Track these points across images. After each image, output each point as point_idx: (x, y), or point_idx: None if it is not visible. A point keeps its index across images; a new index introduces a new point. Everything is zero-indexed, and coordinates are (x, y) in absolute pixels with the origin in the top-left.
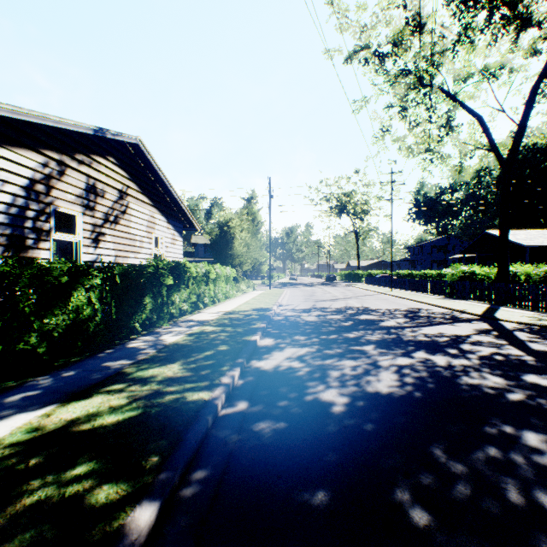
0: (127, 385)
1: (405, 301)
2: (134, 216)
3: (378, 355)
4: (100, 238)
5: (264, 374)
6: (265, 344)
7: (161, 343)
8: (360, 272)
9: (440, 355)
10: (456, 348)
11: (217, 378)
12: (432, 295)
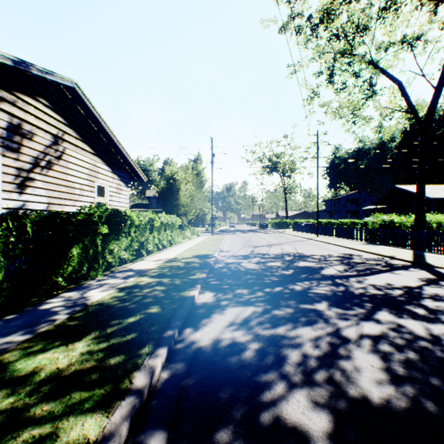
0: None
1: (333, 246)
2: (72, 163)
3: (336, 317)
4: (27, 183)
5: (199, 358)
6: (204, 300)
7: (82, 302)
8: (288, 220)
9: (410, 318)
10: (420, 305)
11: (128, 374)
12: (355, 240)
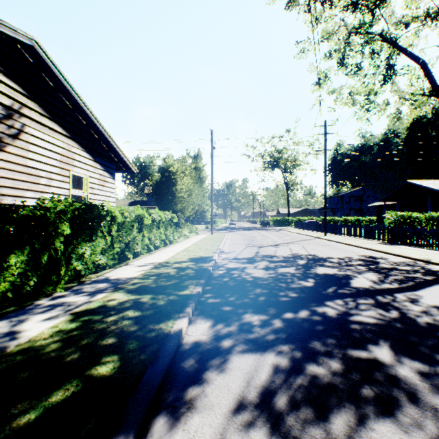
0: None
1: (347, 246)
2: (36, 145)
3: (427, 387)
4: None
5: None
6: (195, 338)
7: None
8: (290, 218)
9: None
10: None
11: None
12: (368, 239)
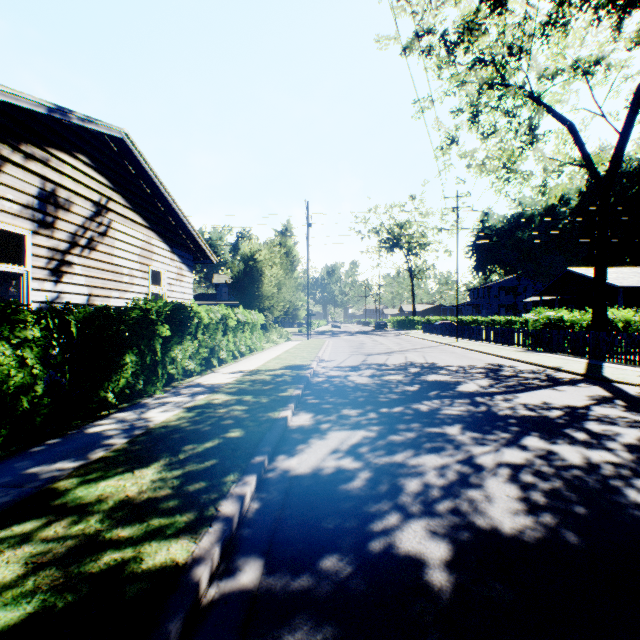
0: (43, 522)
1: (478, 354)
2: (120, 241)
3: (471, 443)
4: (63, 268)
5: (296, 487)
6: (299, 423)
7: (141, 424)
8: (415, 318)
9: (565, 444)
10: (582, 429)
11: (213, 502)
12: (509, 346)
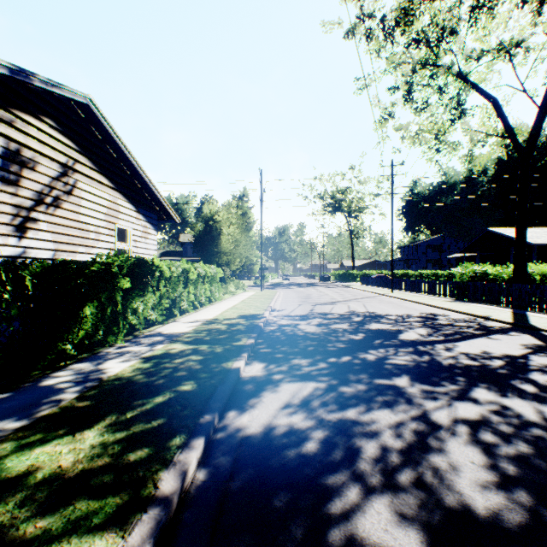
0: None
1: (412, 304)
2: (86, 200)
3: (422, 396)
4: (28, 224)
5: (246, 451)
6: (252, 374)
7: (96, 376)
8: (355, 272)
9: (516, 397)
10: (528, 380)
11: (152, 475)
12: (439, 297)
